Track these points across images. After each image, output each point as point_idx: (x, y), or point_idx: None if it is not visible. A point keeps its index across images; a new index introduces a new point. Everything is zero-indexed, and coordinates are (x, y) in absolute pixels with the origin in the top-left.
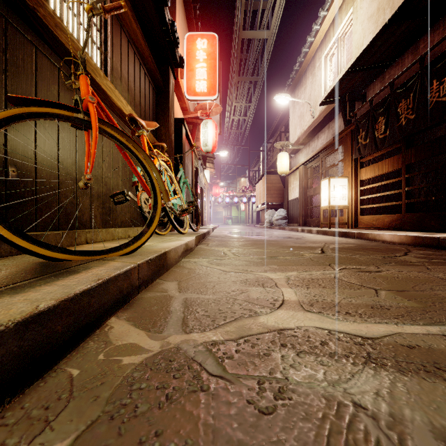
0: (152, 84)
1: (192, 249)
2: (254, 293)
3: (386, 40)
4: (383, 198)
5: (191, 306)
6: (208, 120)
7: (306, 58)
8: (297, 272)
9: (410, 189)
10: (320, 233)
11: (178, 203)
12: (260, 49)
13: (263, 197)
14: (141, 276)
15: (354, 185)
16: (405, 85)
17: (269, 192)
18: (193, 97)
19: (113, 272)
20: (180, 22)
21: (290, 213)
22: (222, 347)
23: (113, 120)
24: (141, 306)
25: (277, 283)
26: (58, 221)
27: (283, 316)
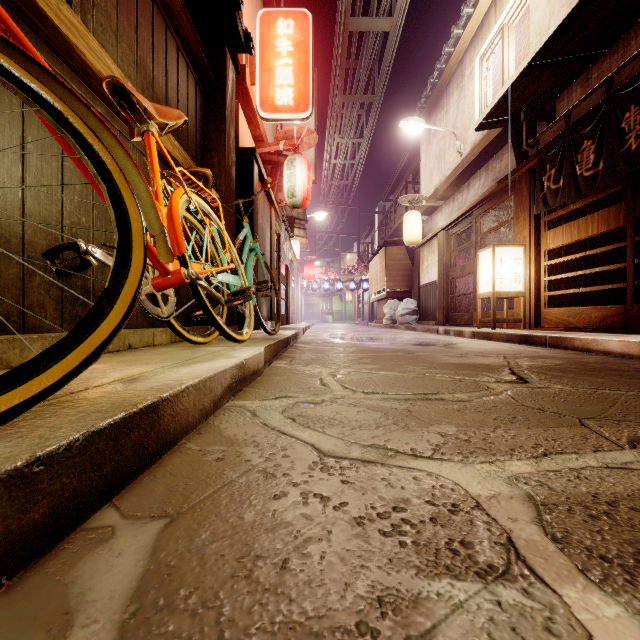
0: (193, 74)
1: (258, 372)
2: None
3: (601, 3)
4: (581, 280)
5: None
6: (296, 156)
7: (450, 64)
8: (532, 461)
9: None
10: (478, 337)
11: (236, 284)
12: (378, 53)
13: (380, 281)
14: None
15: (534, 257)
16: (637, 80)
17: (390, 273)
18: (271, 114)
19: None
20: None
21: (423, 305)
22: None
23: (33, 52)
24: None
25: (512, 535)
26: None
27: None
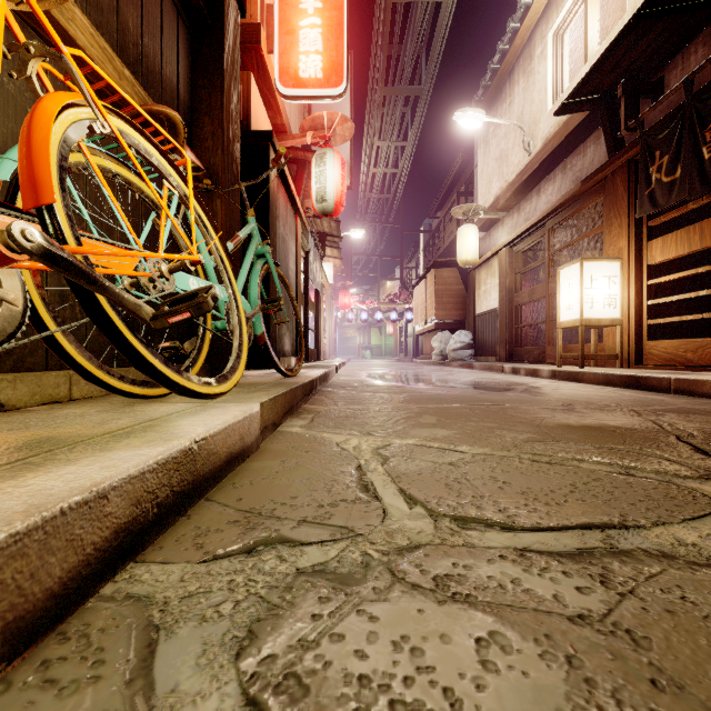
0: None
1: (244, 452)
2: None
3: None
4: (693, 305)
5: None
6: (327, 150)
7: (515, 43)
8: None
9: None
10: (560, 378)
11: (227, 300)
12: (426, 35)
13: (428, 310)
14: None
15: (634, 275)
16: None
17: (440, 300)
18: (293, 89)
19: None
20: None
21: (480, 338)
22: None
23: None
24: None
25: None
26: None
27: None
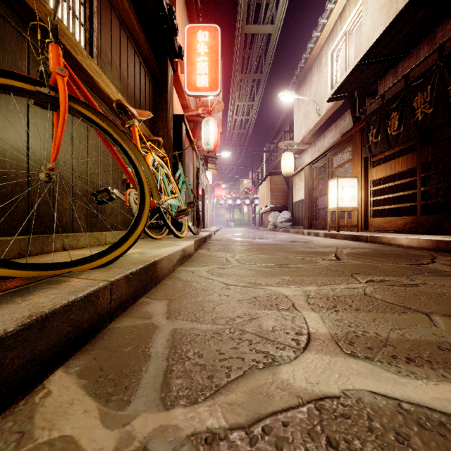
0: (148, 75)
1: (191, 255)
2: (266, 319)
3: (401, 29)
4: (394, 200)
5: (180, 346)
6: (210, 118)
7: (312, 54)
8: (317, 286)
9: (427, 189)
10: (327, 236)
11: (176, 204)
12: (264, 46)
13: (266, 199)
14: (115, 297)
15: (364, 185)
16: (422, 77)
17: (273, 194)
18: (194, 92)
19: (63, 299)
20: (180, 14)
21: (295, 215)
22: (224, 449)
23: (93, 102)
24: (108, 346)
25: (294, 303)
26: (28, 224)
27: (316, 365)
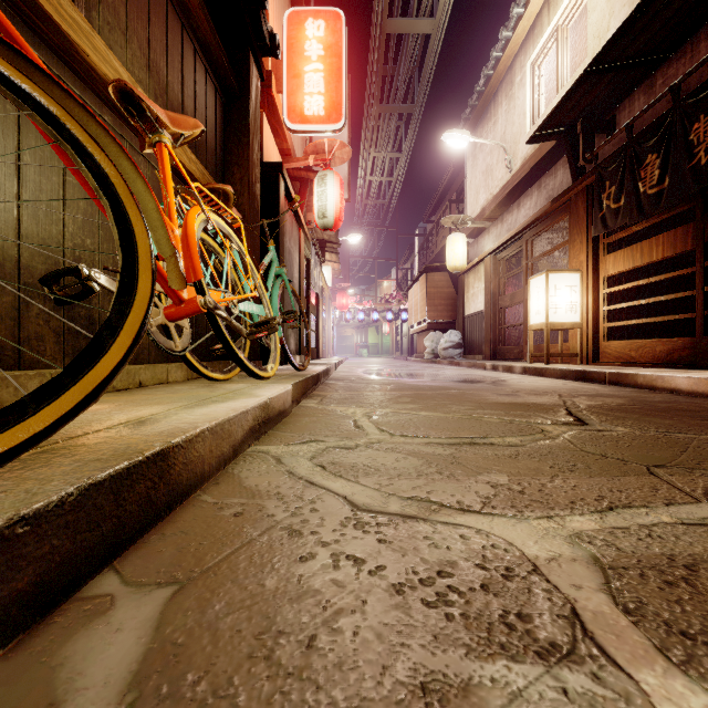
0: (213, 80)
1: (284, 412)
2: None
3: (667, 2)
4: (644, 310)
5: None
6: (328, 172)
7: (498, 70)
8: (596, 516)
9: None
10: (529, 373)
11: (260, 314)
12: (418, 58)
13: (421, 311)
14: None
15: (592, 285)
16: (707, 87)
17: (431, 302)
18: (299, 125)
19: None
20: None
21: (469, 338)
22: None
23: (27, 50)
24: None
25: (577, 606)
26: None
27: None
